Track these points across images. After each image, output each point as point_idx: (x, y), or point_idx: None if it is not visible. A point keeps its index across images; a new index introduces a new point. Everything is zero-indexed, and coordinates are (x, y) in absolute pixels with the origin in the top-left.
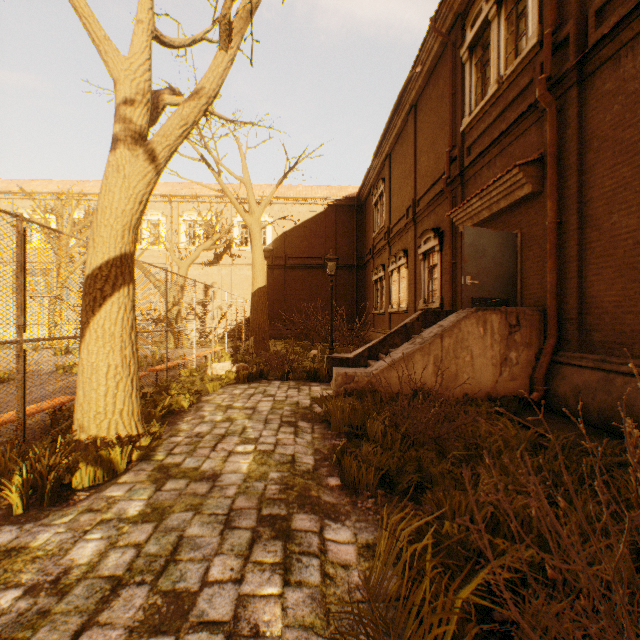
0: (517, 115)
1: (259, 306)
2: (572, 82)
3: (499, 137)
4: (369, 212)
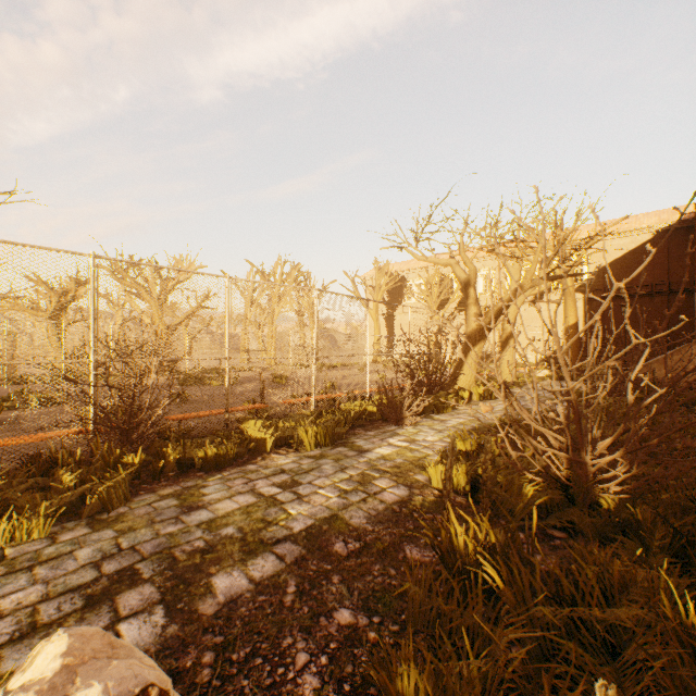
0: None
1: (570, 337)
2: None
3: None
4: None
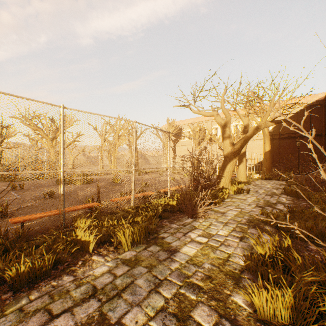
0: None
1: (267, 157)
2: None
3: None
4: None
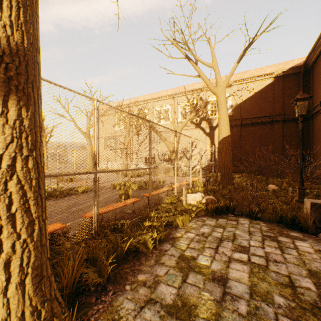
0: None
1: (223, 150)
2: None
3: None
4: (317, 72)
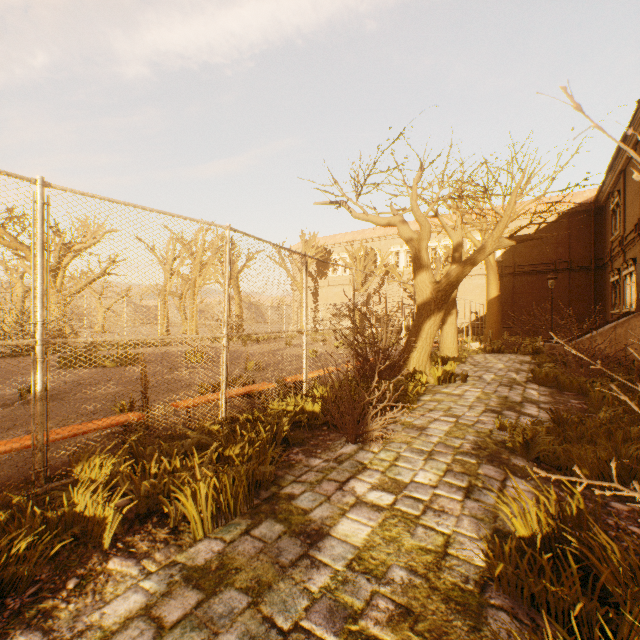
0: None
1: (493, 309)
2: None
3: None
4: (607, 215)
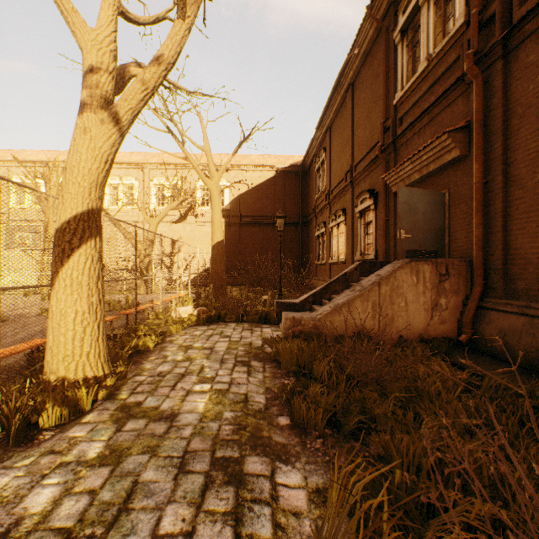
0: (445, 88)
1: (218, 257)
2: (497, 56)
3: (429, 108)
4: (312, 177)
